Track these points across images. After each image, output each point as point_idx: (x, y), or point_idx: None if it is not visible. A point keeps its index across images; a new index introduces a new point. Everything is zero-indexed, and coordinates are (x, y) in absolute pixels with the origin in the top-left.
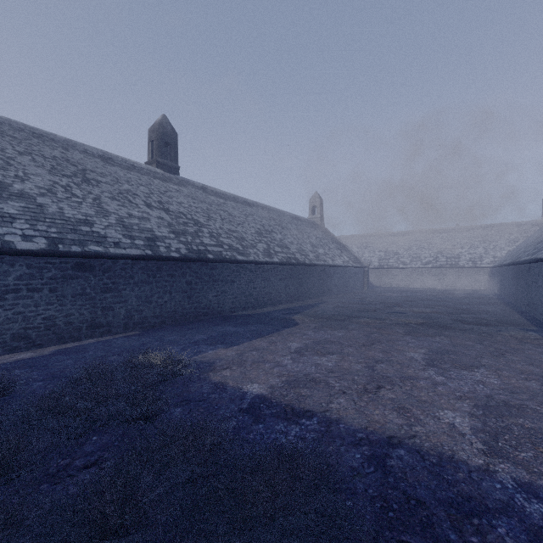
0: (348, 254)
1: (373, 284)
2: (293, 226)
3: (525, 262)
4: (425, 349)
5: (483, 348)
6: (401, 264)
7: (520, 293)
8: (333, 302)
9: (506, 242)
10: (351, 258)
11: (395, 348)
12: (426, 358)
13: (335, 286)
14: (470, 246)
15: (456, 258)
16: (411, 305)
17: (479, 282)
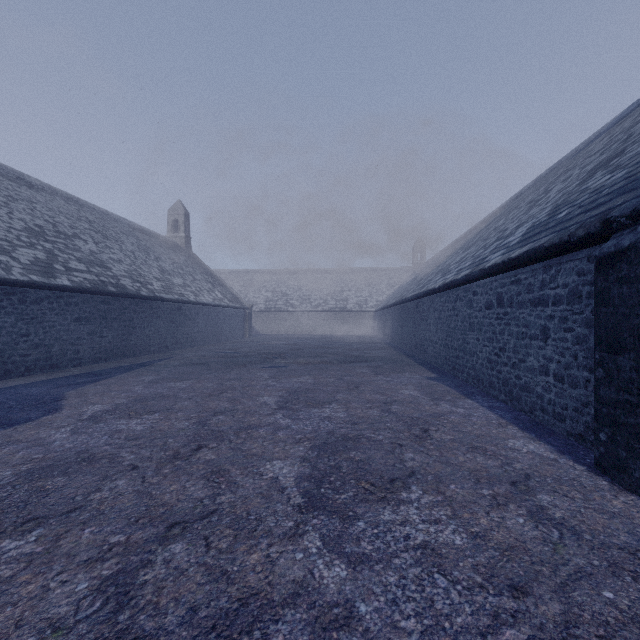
0: (223, 290)
1: (259, 332)
2: (130, 240)
3: (414, 298)
4: (306, 444)
5: (395, 420)
6: (291, 307)
7: (406, 334)
8: (186, 356)
9: (387, 286)
10: (228, 295)
11: (247, 452)
12: (305, 475)
13: (200, 333)
14: (357, 289)
15: (345, 301)
16: (297, 354)
17: (365, 326)
